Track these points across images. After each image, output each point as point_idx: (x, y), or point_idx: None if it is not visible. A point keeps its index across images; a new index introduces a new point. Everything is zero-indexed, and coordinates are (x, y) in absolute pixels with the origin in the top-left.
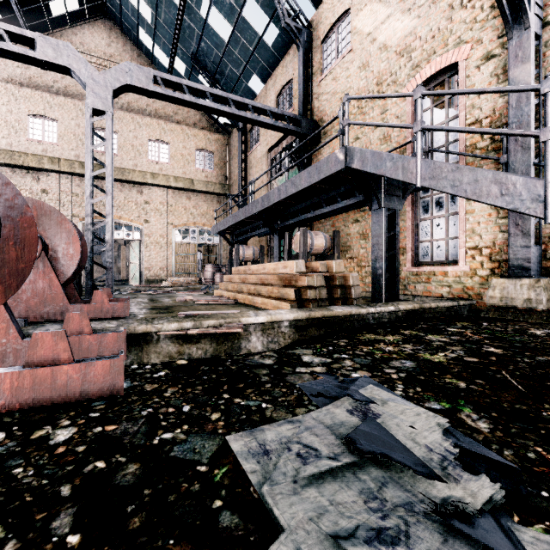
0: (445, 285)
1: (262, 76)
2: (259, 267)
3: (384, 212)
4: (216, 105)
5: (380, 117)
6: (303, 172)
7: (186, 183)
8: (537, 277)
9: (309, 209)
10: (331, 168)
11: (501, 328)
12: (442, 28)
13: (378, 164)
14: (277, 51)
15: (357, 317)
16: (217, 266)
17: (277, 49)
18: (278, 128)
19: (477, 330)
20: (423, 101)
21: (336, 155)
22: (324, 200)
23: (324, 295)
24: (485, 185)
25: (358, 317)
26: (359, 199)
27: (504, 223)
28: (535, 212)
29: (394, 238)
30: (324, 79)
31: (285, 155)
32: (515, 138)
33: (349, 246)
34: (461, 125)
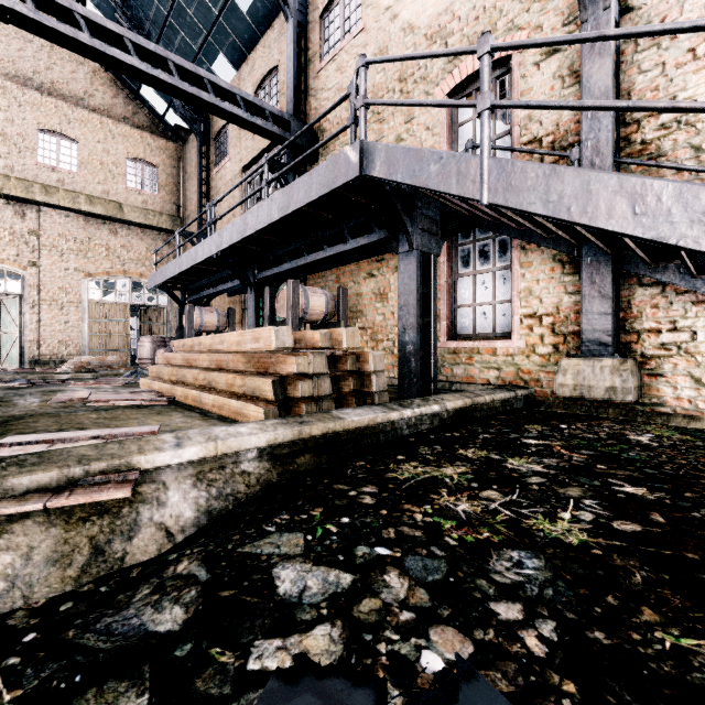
0: (493, 368)
1: (233, 57)
2: (215, 340)
3: (417, 257)
4: (145, 65)
5: (404, 127)
6: (292, 185)
7: (108, 208)
8: (620, 356)
9: (303, 254)
10: (337, 176)
11: (592, 434)
12: (488, 7)
13: (416, 169)
14: (255, 22)
15: (383, 427)
16: (161, 340)
17: (255, 19)
18: (255, 127)
19: (565, 440)
20: (462, 110)
21: (346, 154)
22: (325, 239)
23: (327, 388)
24: (603, 198)
25: (386, 426)
26: (379, 237)
27: (572, 282)
28: (698, 244)
29: (428, 298)
30: (324, 69)
31: (264, 161)
32: (590, 162)
33: (360, 311)
34: (514, 143)
